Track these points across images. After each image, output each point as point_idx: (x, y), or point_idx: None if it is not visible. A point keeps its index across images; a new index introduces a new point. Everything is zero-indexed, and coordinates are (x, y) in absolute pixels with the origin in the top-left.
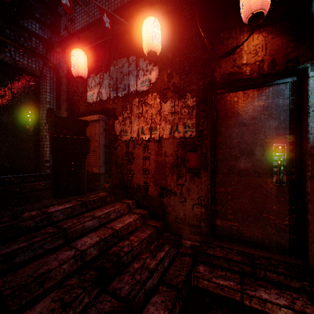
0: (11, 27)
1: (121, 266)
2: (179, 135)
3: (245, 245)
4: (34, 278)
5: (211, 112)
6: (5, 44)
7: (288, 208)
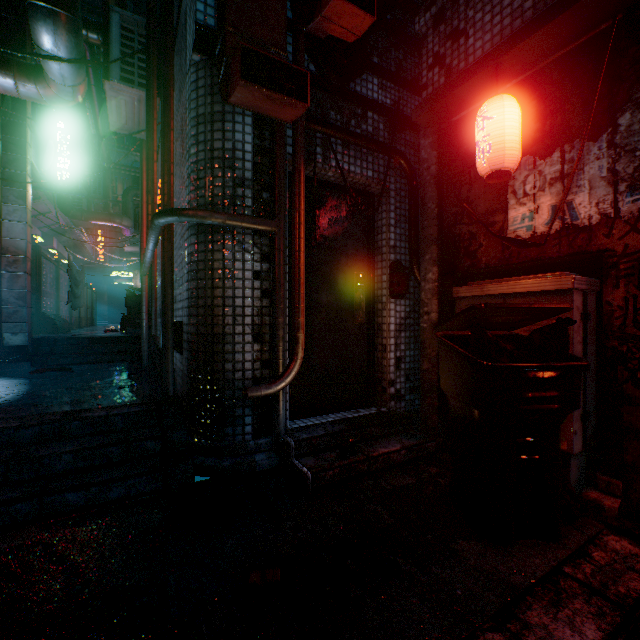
0: (336, 103)
1: None
2: None
3: None
4: None
5: None
6: (329, 144)
7: None
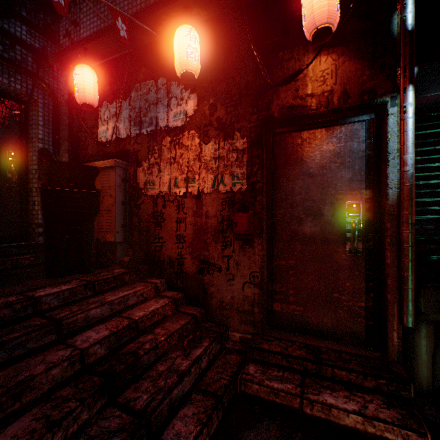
0: None
1: (139, 369)
2: (225, 188)
3: (311, 336)
4: (7, 389)
5: (268, 157)
6: None
7: (365, 285)
